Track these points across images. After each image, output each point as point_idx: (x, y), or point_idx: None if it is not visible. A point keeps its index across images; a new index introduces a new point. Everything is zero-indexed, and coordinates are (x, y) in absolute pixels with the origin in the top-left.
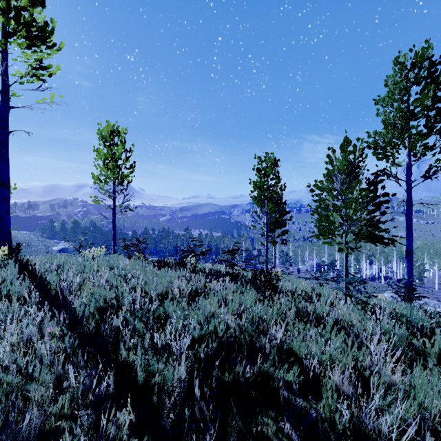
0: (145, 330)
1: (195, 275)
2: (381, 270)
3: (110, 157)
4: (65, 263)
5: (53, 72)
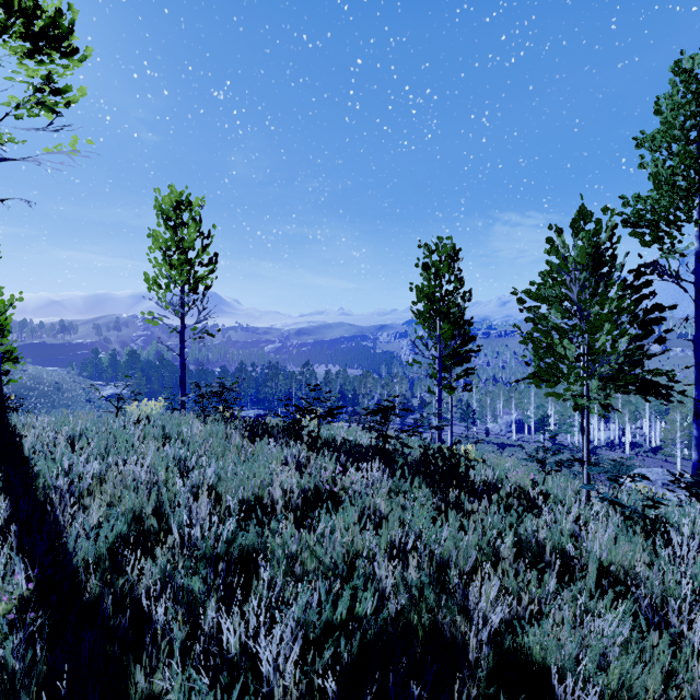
0: (204, 595)
1: (316, 455)
2: (624, 432)
3: (175, 246)
4: (84, 432)
5: (74, 99)
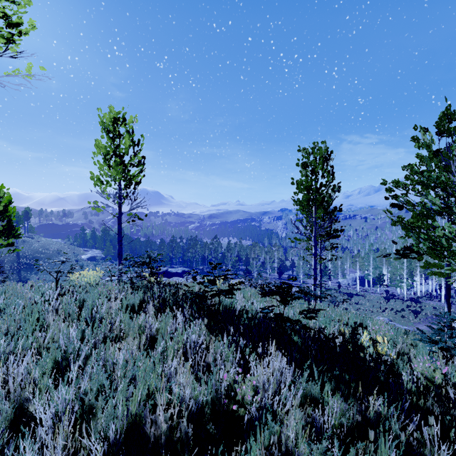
0: None
1: (216, 334)
2: (440, 287)
3: (112, 151)
4: (5, 309)
5: (26, 31)
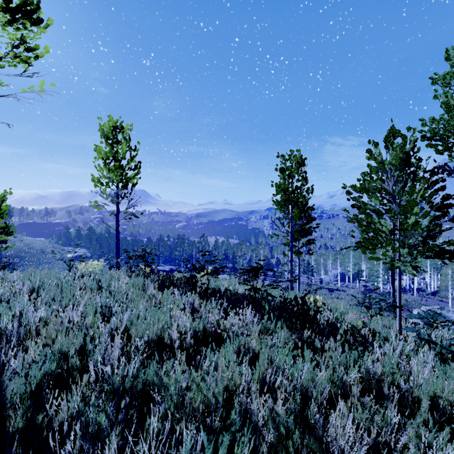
0: (108, 430)
1: (206, 302)
2: (413, 281)
3: (112, 156)
4: (42, 285)
5: (41, 55)
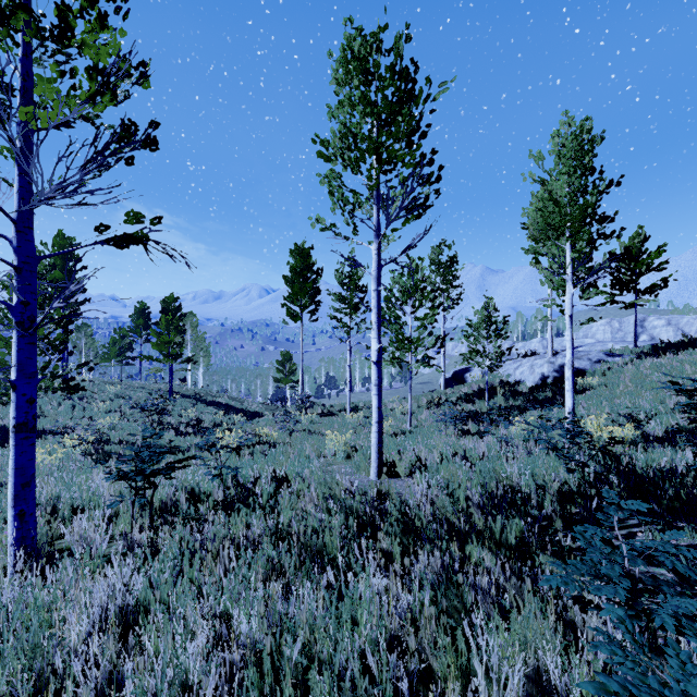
0: None
1: None
2: None
3: None
4: None
5: None
